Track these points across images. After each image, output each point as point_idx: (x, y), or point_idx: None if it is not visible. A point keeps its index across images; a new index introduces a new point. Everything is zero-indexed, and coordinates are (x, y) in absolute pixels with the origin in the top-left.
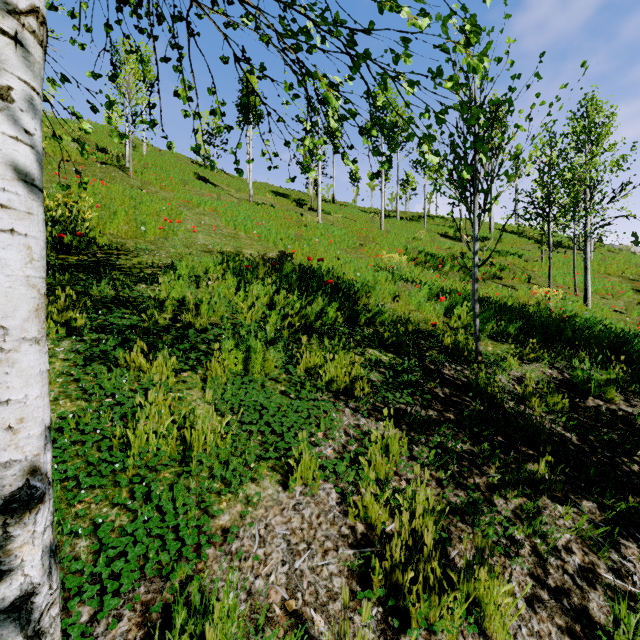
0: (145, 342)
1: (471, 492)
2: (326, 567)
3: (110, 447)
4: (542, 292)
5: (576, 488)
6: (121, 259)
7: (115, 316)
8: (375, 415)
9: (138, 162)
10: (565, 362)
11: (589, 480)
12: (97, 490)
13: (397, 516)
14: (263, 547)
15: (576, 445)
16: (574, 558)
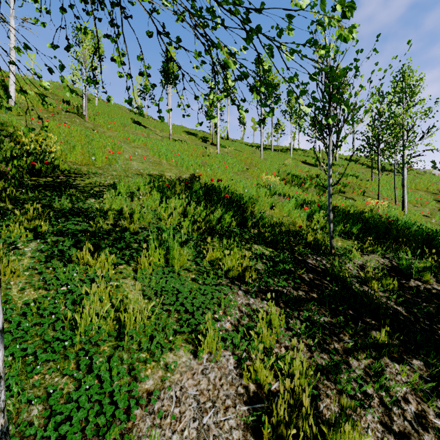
0: (92, 242)
1: (333, 356)
2: (227, 422)
3: (63, 326)
4: (373, 202)
5: (407, 350)
6: (77, 180)
7: (71, 223)
8: (260, 296)
9: (92, 111)
10: (393, 253)
11: (416, 343)
12: (51, 363)
13: (279, 376)
14: (179, 406)
15: (405, 316)
16: (410, 407)
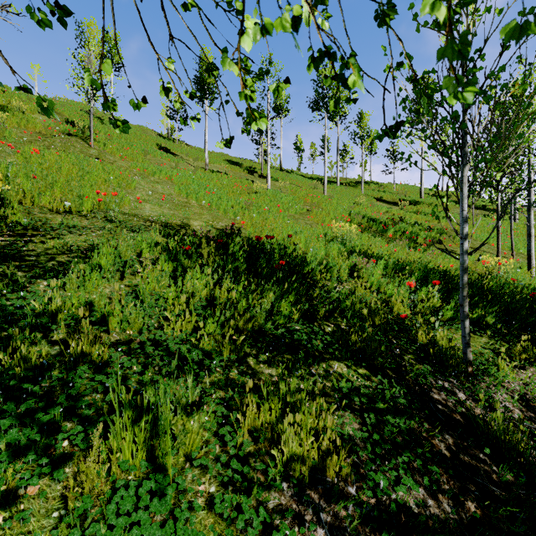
0: None
1: None
2: None
3: None
4: (492, 261)
5: None
6: (28, 244)
7: None
8: None
9: (104, 134)
10: None
11: None
12: None
13: None
14: None
15: None
16: None
